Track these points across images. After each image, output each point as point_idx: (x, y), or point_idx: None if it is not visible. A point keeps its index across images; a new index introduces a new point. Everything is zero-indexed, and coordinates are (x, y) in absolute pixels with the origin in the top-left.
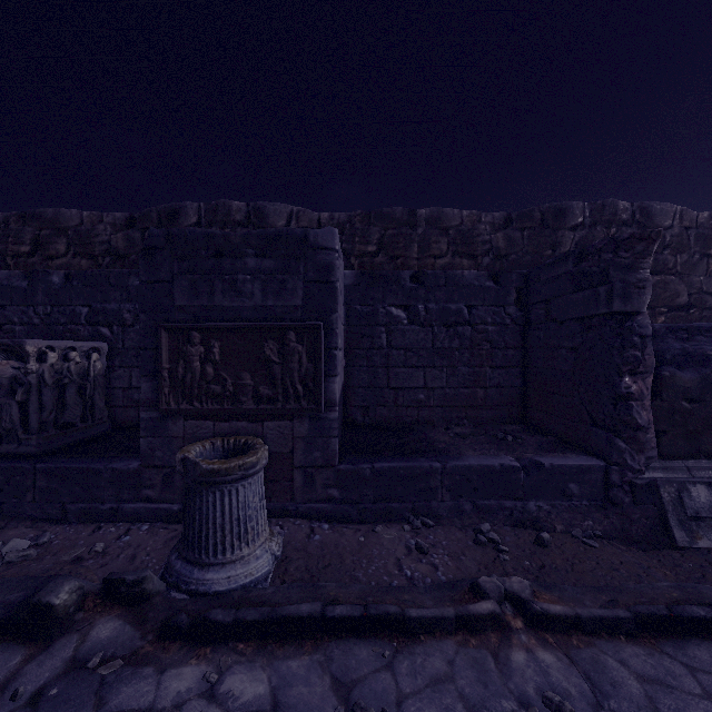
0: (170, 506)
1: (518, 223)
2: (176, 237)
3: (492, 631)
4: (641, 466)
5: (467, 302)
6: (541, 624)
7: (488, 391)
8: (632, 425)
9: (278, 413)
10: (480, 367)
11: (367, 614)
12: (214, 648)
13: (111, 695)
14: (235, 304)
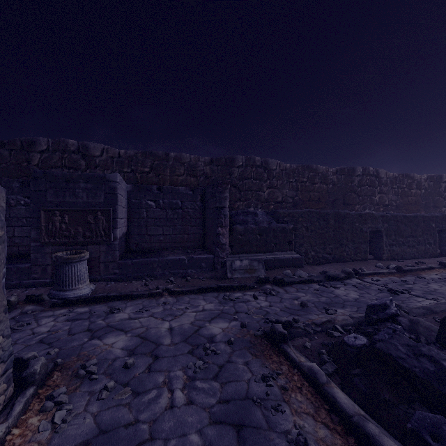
0: (45, 280)
1: (216, 162)
2: (48, 174)
3: (158, 296)
4: (225, 256)
5: (181, 199)
6: (172, 293)
7: (189, 235)
8: (220, 243)
9: (94, 242)
10: (186, 226)
11: (121, 295)
12: (70, 306)
13: (39, 315)
14: (75, 201)
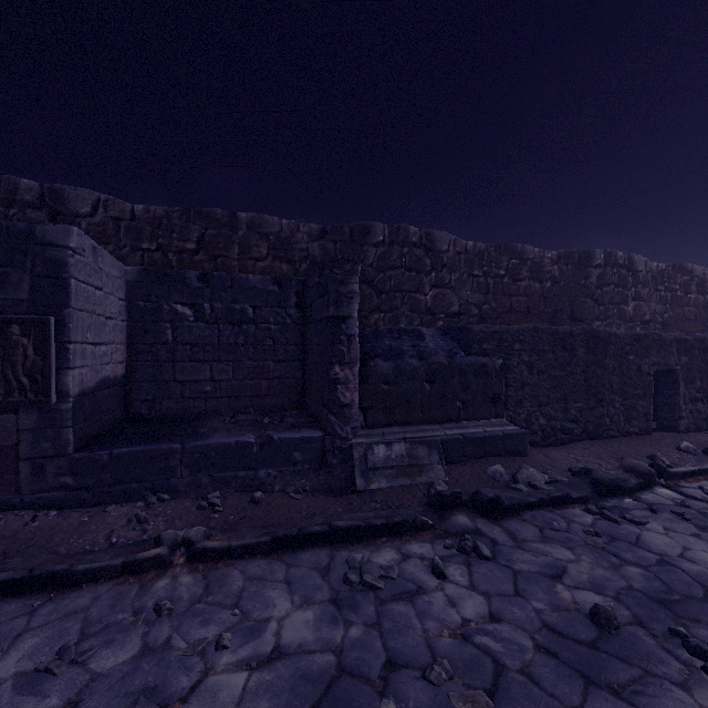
0: None
1: (332, 235)
2: None
3: (155, 570)
4: (349, 435)
5: (252, 303)
6: (199, 557)
7: (272, 381)
8: (339, 403)
9: None
10: (264, 361)
11: (31, 576)
12: None
13: None
14: None
